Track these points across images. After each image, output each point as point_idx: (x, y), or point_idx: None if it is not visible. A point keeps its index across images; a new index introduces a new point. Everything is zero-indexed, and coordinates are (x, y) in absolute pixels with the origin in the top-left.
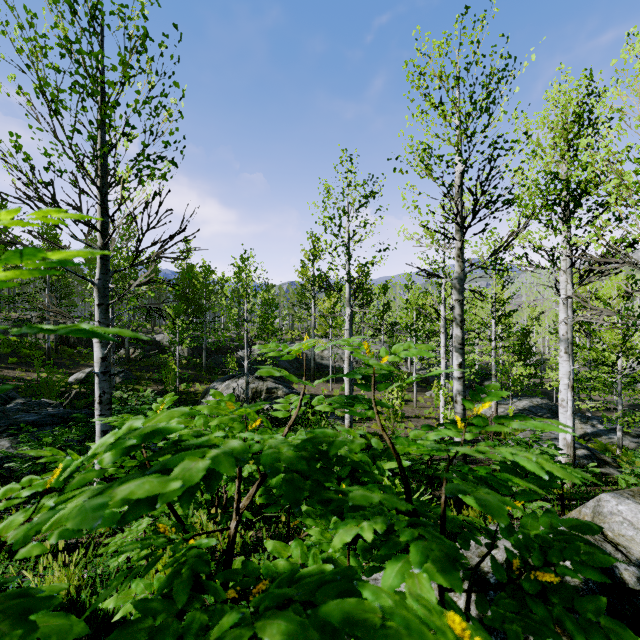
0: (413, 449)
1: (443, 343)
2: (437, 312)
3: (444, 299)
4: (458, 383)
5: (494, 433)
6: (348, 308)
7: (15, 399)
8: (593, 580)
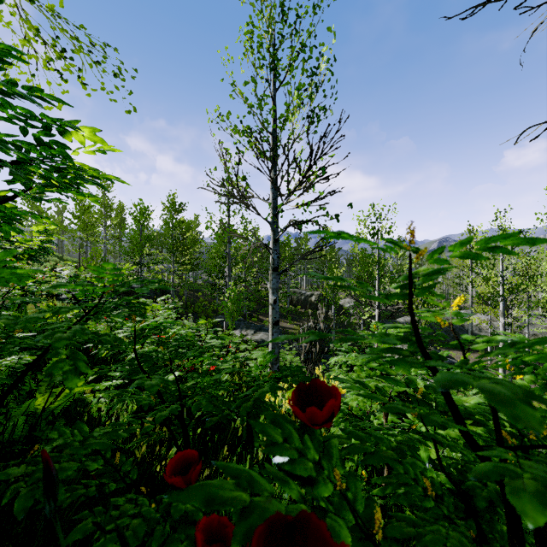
0: None
1: None
2: None
3: None
4: None
5: None
6: (502, 318)
7: (293, 342)
8: None
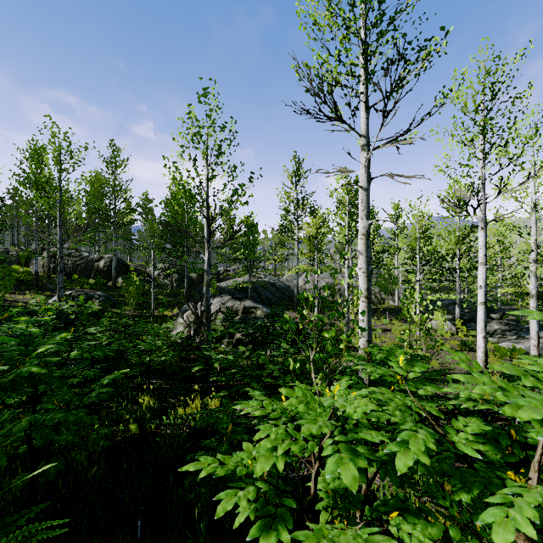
0: None
1: (482, 243)
2: None
3: (484, 182)
4: None
5: None
6: (365, 152)
7: None
8: None
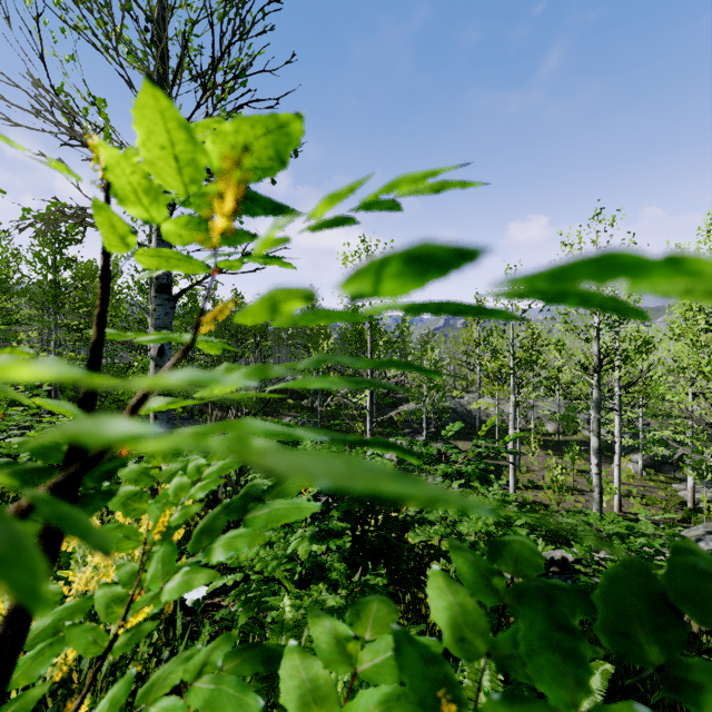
0: (559, 520)
1: (617, 422)
2: (578, 424)
3: (618, 378)
4: (595, 477)
5: (683, 519)
6: (512, 396)
7: None
8: (576, 561)
